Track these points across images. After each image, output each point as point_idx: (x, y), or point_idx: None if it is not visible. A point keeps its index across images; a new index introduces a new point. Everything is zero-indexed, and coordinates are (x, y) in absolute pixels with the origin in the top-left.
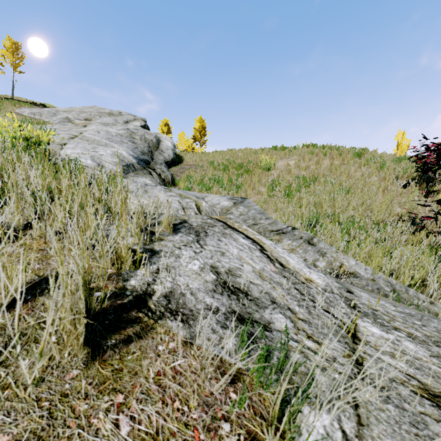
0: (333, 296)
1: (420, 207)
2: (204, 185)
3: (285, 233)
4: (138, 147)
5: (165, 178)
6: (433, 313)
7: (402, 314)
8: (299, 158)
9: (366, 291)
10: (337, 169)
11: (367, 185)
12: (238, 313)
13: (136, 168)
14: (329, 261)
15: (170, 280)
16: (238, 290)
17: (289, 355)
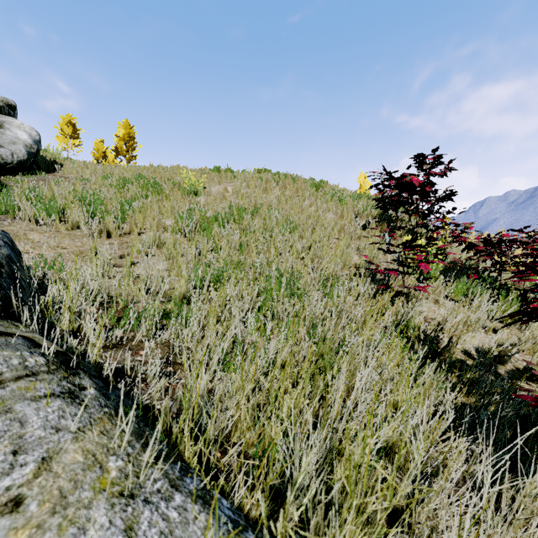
0: None
1: (381, 256)
2: (43, 204)
3: None
4: None
5: None
6: None
7: None
8: (240, 181)
9: None
10: (289, 200)
11: (320, 223)
12: None
13: None
14: None
15: None
16: None
17: None
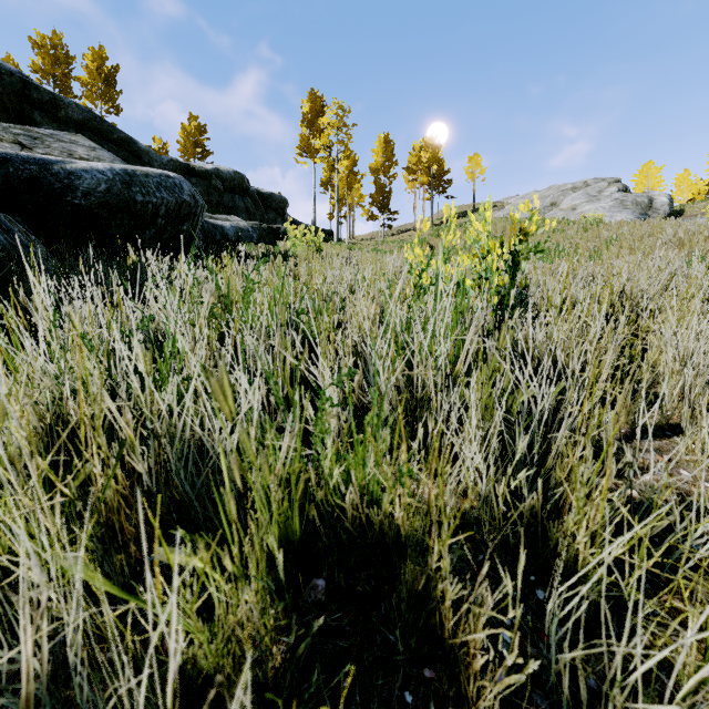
0: None
1: None
2: None
3: None
4: (636, 211)
5: None
6: None
7: None
8: None
9: None
10: None
11: None
12: None
13: None
14: None
15: None
16: None
17: None
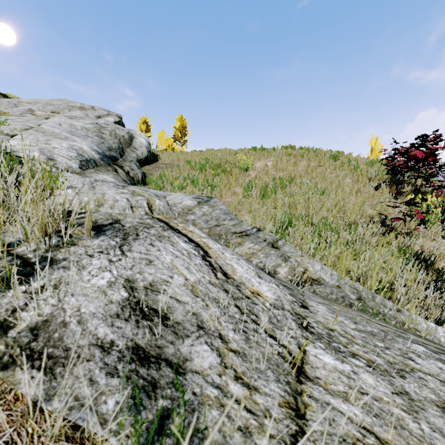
0: (283, 314)
1: (390, 209)
2: (176, 184)
3: (249, 236)
4: (105, 142)
5: (134, 176)
6: (399, 322)
7: (363, 334)
8: (277, 159)
9: (327, 301)
10: (314, 170)
11: (341, 187)
12: (142, 348)
13: (98, 164)
14: (292, 266)
15: (53, 302)
16: (154, 312)
17: (201, 412)
